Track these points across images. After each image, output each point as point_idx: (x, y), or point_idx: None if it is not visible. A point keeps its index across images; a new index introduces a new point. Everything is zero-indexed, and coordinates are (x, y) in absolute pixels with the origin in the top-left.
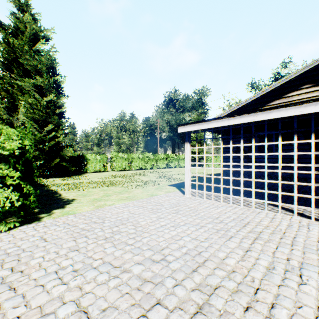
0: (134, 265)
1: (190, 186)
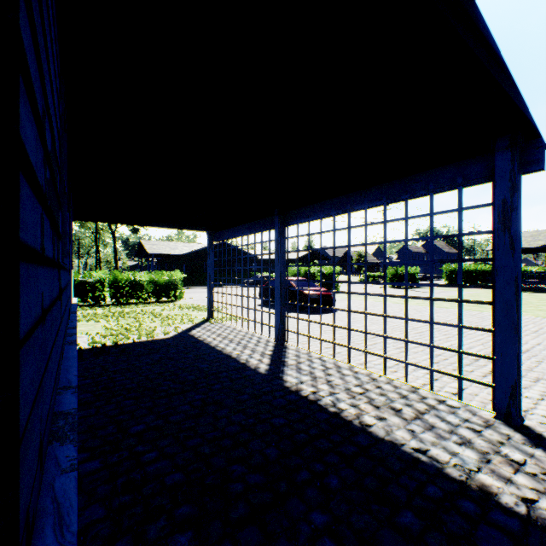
0: None
1: (493, 373)
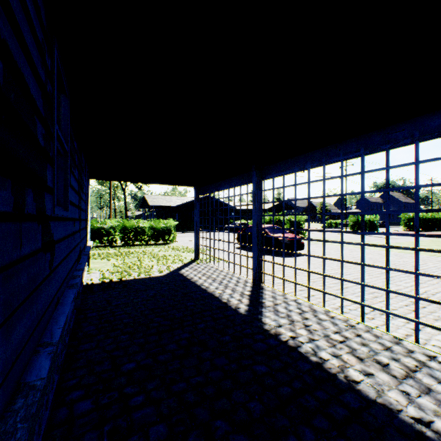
0: (430, 280)
1: None
